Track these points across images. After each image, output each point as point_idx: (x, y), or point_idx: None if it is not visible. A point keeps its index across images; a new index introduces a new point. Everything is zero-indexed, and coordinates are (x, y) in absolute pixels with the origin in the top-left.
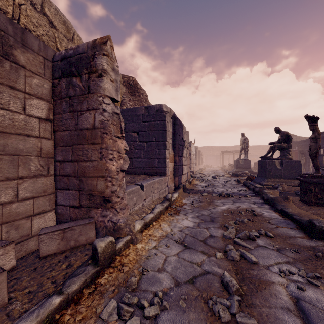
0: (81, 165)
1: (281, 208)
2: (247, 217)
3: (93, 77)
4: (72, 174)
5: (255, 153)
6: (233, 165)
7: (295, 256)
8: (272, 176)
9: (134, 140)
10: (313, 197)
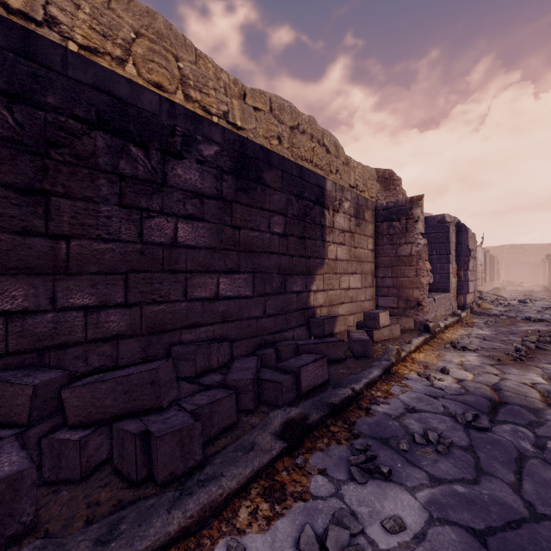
0: (399, 280)
1: None
2: None
3: (409, 221)
4: (391, 286)
5: None
6: None
7: None
8: None
9: None
10: None
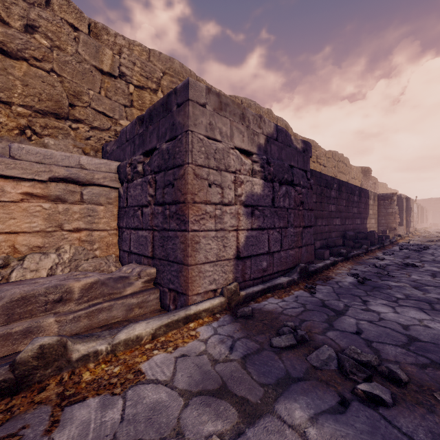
0: (387, 221)
1: None
2: None
3: (391, 201)
4: (384, 223)
5: None
6: None
7: None
8: None
9: None
10: None
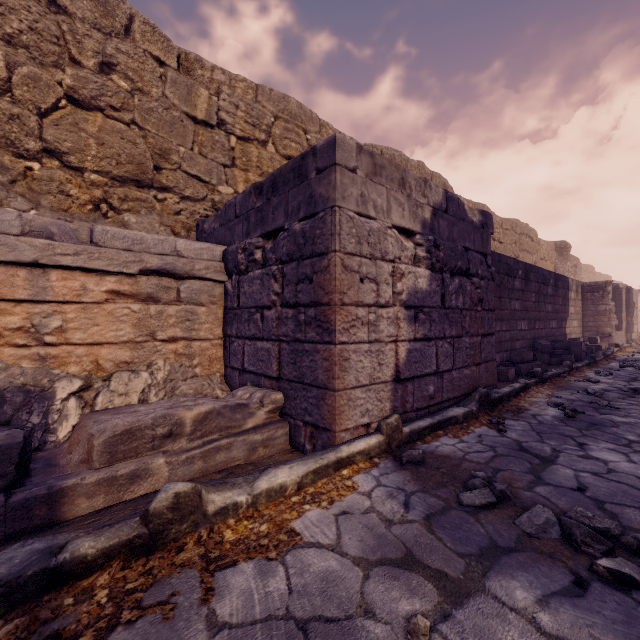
0: (597, 323)
1: None
2: None
3: (604, 293)
4: (592, 326)
5: None
6: None
7: None
8: None
9: None
10: None
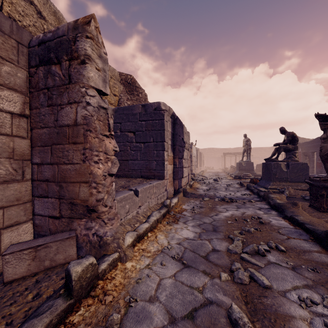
0: (62, 168)
1: (291, 216)
2: (253, 226)
3: (75, 64)
4: (51, 179)
5: (257, 155)
6: (235, 167)
7: (314, 278)
8: (278, 179)
9: (130, 141)
10: (324, 203)
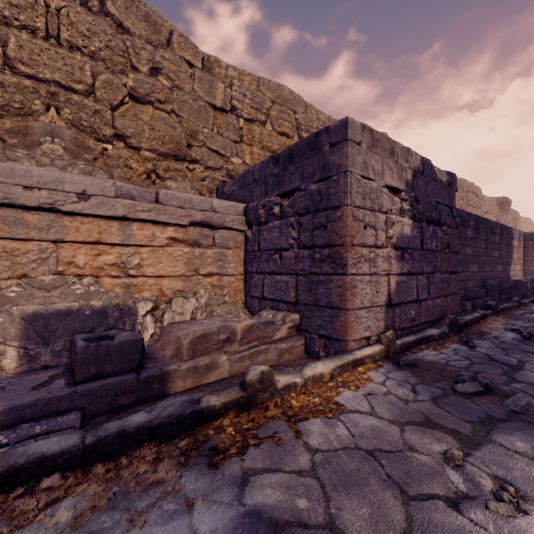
0: None
1: None
2: None
3: None
4: (533, 270)
5: None
6: None
7: None
8: None
9: None
10: None
